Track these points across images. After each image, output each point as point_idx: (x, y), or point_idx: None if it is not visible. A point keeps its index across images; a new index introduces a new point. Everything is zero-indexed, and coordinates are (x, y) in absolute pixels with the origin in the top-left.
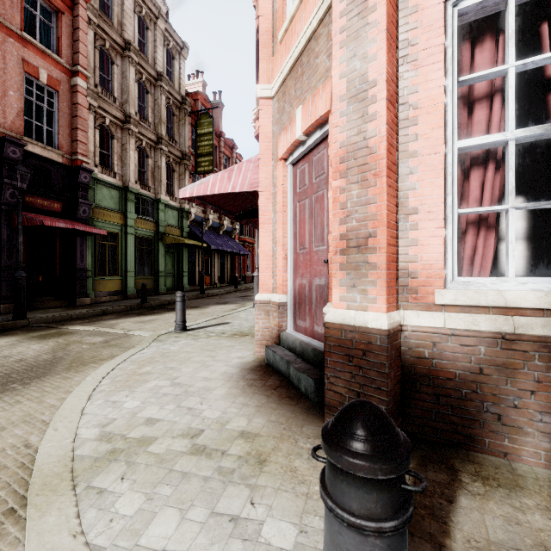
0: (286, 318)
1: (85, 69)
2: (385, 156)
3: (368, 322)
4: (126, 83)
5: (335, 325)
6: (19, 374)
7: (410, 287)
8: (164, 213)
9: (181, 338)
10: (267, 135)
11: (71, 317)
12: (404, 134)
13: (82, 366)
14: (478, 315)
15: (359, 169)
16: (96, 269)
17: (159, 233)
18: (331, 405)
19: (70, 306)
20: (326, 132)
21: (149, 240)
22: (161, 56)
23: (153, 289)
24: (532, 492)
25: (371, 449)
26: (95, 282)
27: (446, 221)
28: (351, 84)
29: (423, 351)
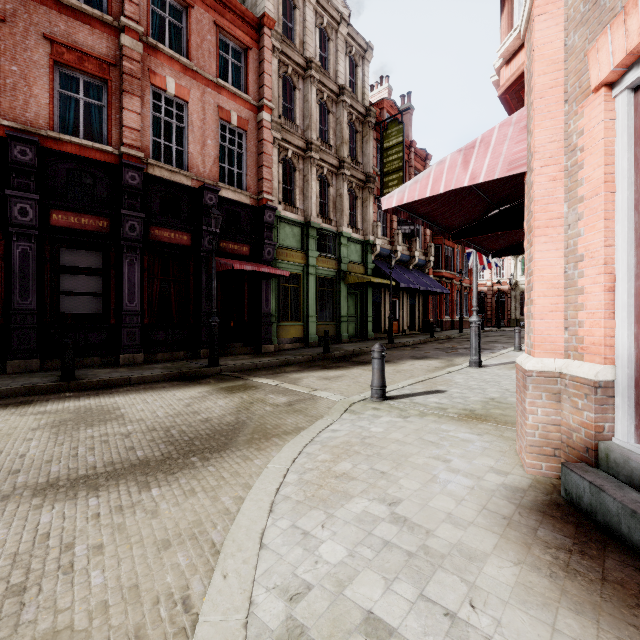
0: (611, 412)
1: (270, 101)
2: None
3: None
4: (307, 106)
5: None
6: (201, 442)
7: None
8: (346, 249)
9: (381, 412)
10: (553, 59)
11: (257, 366)
12: None
13: (264, 440)
14: None
15: None
16: (280, 314)
17: (341, 272)
18: None
19: (256, 353)
20: None
21: (330, 281)
22: (343, 67)
23: (335, 337)
24: None
25: None
26: (279, 328)
27: None
28: None
29: None
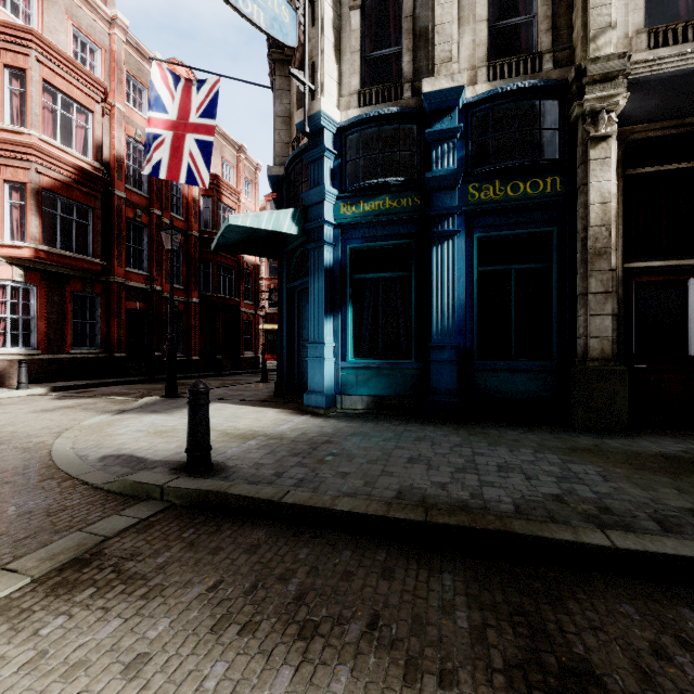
0: None
1: None
2: None
3: None
4: None
5: None
6: None
7: None
8: None
9: None
10: None
11: None
12: None
13: None
14: (5, 356)
15: None
16: None
17: None
18: None
19: None
20: None
21: None
22: None
23: None
24: None
25: (26, 361)
26: None
27: None
28: None
29: None
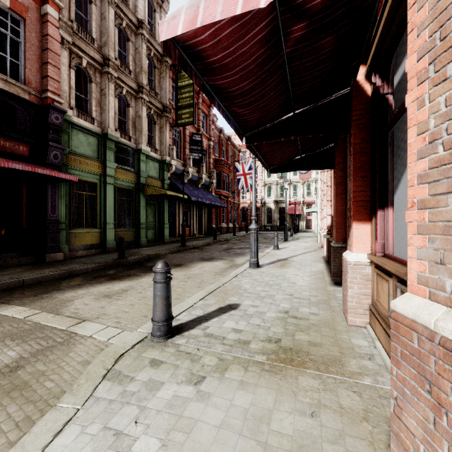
0: None
1: None
2: None
3: None
4: (104, 24)
5: None
6: None
7: None
8: (145, 165)
9: (163, 372)
10: None
11: (23, 282)
12: None
13: None
14: None
15: None
16: (72, 221)
17: (140, 184)
18: None
19: (36, 264)
20: None
21: (130, 191)
22: (142, 5)
23: (134, 241)
24: None
25: None
26: (71, 235)
27: None
28: None
29: None
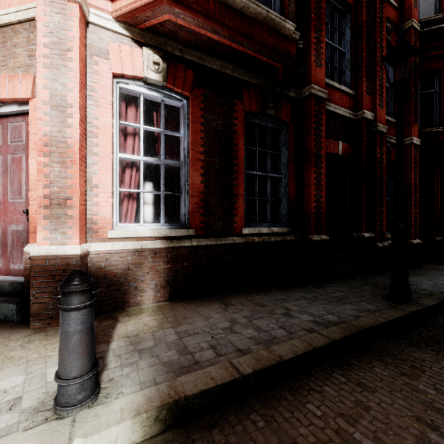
0: None
1: None
2: (78, 152)
3: (67, 251)
4: None
5: (40, 257)
6: None
7: (94, 229)
8: None
9: None
10: None
11: None
12: (90, 141)
13: None
14: (128, 242)
15: (60, 154)
16: None
17: None
18: (37, 313)
19: None
20: (25, 110)
21: None
22: None
23: None
24: (146, 312)
25: (82, 282)
26: None
27: (113, 194)
28: (54, 97)
29: (101, 264)
